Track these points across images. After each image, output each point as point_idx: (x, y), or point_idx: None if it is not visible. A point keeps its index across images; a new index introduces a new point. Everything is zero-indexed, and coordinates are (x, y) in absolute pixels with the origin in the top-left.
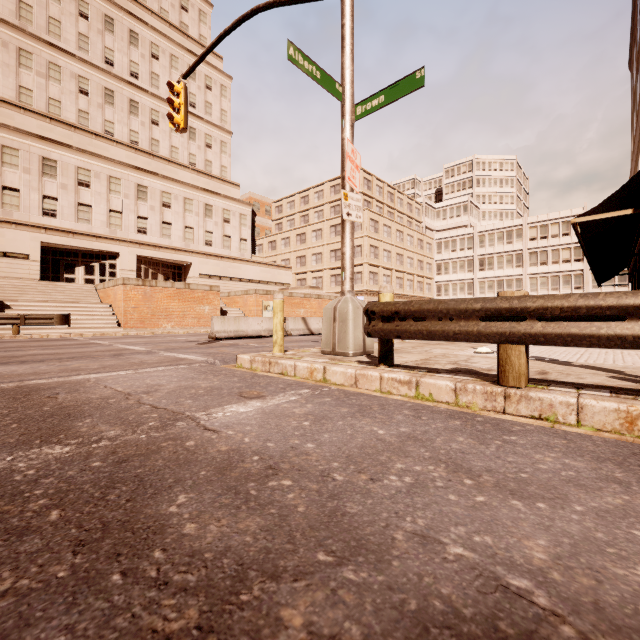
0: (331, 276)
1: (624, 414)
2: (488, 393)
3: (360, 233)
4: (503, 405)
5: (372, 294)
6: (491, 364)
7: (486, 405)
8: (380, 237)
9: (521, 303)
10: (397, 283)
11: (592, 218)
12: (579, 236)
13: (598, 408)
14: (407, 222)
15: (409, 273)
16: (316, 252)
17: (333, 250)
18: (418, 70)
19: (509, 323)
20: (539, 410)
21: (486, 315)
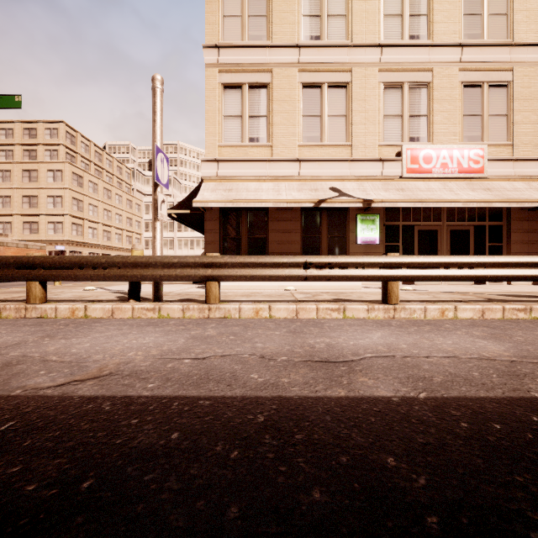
0: (24, 223)
1: (71, 309)
2: (18, 308)
3: (61, 184)
4: (25, 314)
5: (75, 244)
6: (69, 295)
7: (17, 315)
8: (85, 192)
9: (33, 260)
10: (105, 236)
11: (174, 212)
12: (180, 220)
13: (63, 308)
14: (117, 182)
15: (118, 228)
16: (2, 194)
17: (27, 196)
18: (17, 95)
19: (30, 270)
20: (41, 313)
21: (18, 266)
